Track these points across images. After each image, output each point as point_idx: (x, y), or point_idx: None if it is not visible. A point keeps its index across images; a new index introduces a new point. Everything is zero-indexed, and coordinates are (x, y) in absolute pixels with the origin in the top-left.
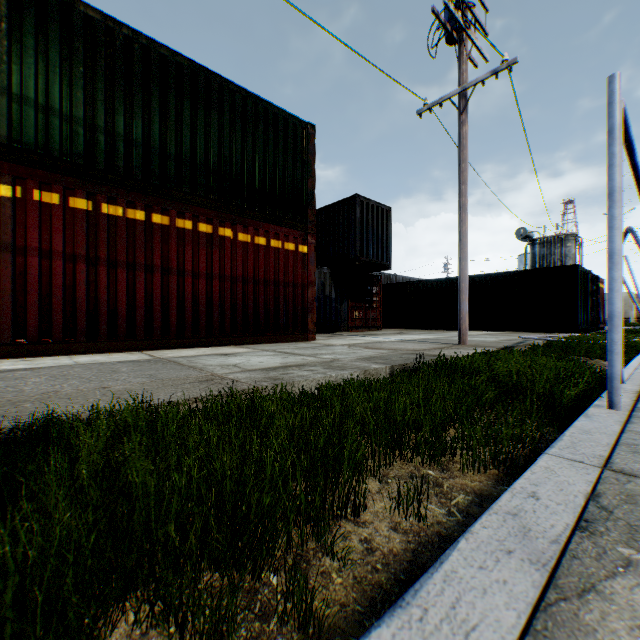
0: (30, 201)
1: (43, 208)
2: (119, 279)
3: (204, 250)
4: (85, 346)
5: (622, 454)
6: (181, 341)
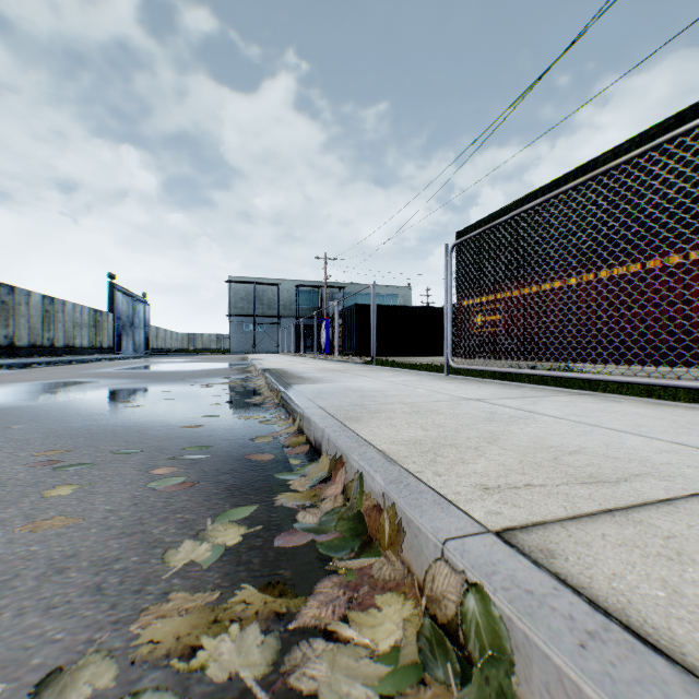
0: (580, 282)
1: (586, 284)
2: (622, 316)
3: (694, 276)
4: (603, 360)
5: (414, 372)
6: (669, 361)
